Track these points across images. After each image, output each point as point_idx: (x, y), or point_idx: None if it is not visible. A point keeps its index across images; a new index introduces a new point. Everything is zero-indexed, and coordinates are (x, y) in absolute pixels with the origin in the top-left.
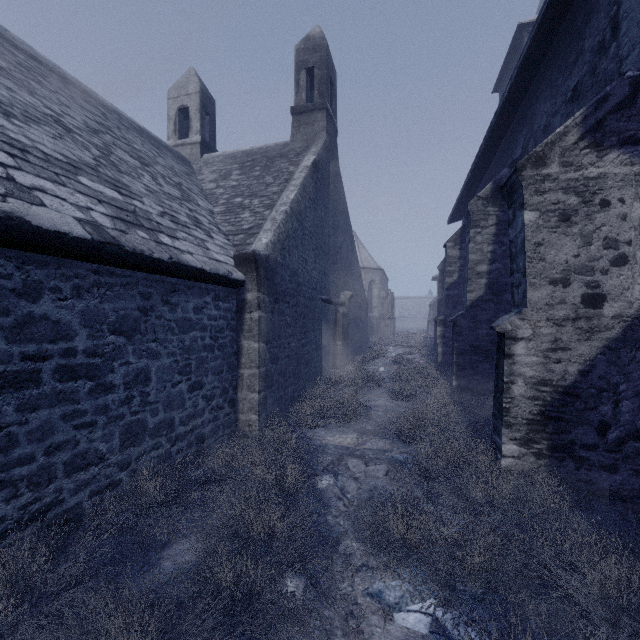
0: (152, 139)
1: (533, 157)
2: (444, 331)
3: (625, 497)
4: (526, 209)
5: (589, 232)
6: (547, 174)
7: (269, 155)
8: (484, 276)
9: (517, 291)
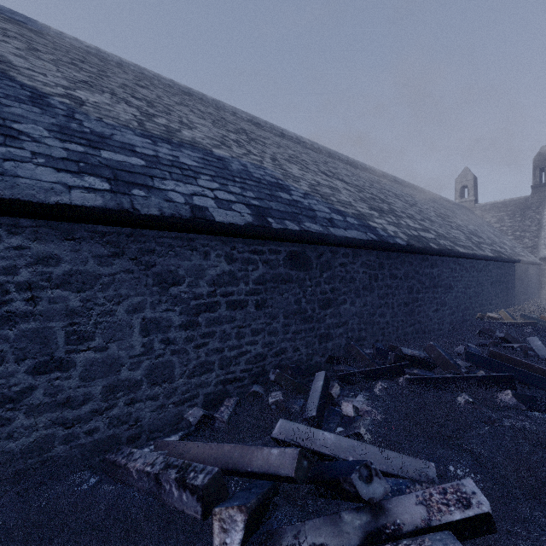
0: (466, 209)
1: None
2: None
3: None
4: None
5: None
6: None
7: (519, 207)
8: None
9: None
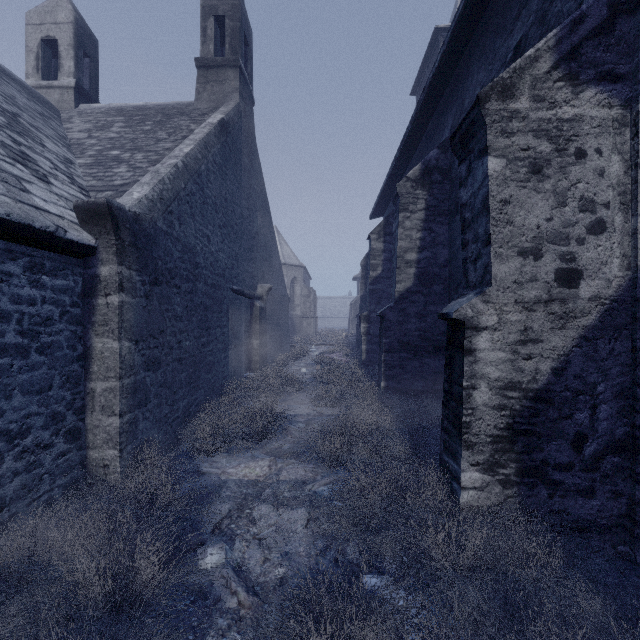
0: None
1: (499, 85)
2: (368, 327)
3: (603, 527)
4: (490, 154)
5: (563, 189)
6: (515, 110)
7: (167, 111)
8: (413, 265)
9: (474, 267)
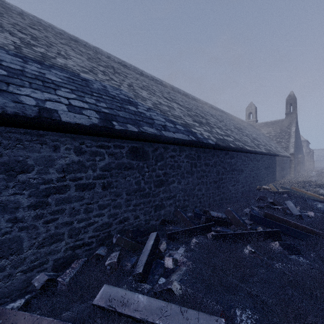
0: (251, 125)
1: None
2: None
3: None
4: None
5: None
6: None
7: (279, 125)
8: None
9: None
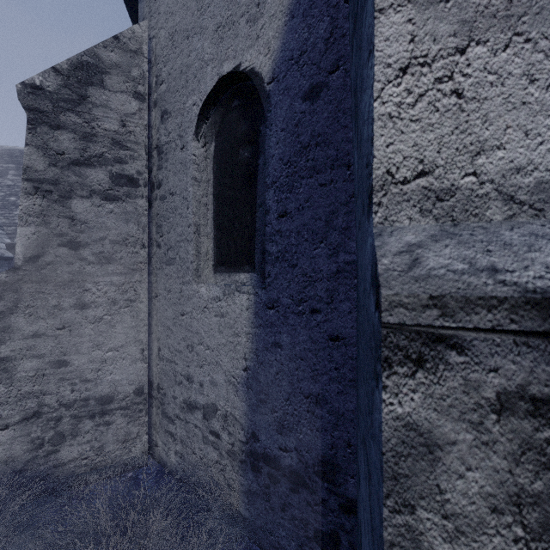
0: None
1: None
2: None
3: None
4: None
5: None
6: None
7: None
8: None
9: None
